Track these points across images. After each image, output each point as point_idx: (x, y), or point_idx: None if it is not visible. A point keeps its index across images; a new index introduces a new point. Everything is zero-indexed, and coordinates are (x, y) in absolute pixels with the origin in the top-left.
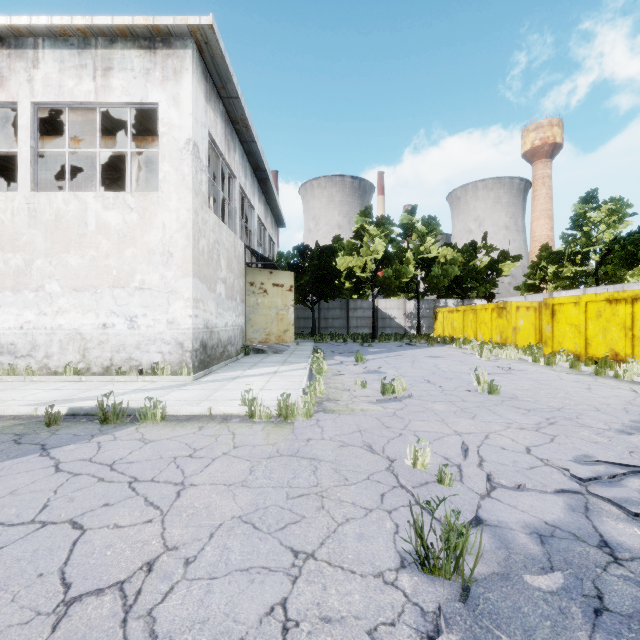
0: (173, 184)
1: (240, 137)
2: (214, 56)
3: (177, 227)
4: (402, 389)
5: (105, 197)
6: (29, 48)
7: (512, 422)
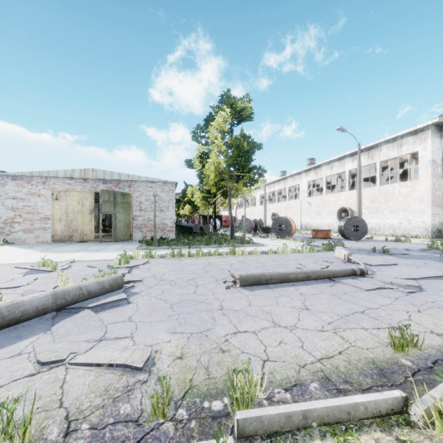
0: (423, 176)
1: None
2: (442, 123)
3: (425, 190)
4: None
5: (400, 184)
6: (379, 147)
7: None
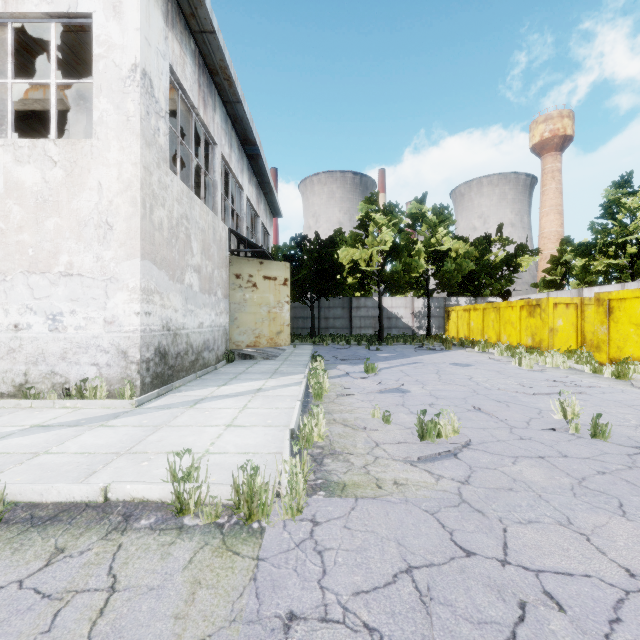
0: (113, 128)
1: (222, 95)
2: None
3: (118, 188)
4: (452, 430)
5: (17, 146)
6: None
7: None
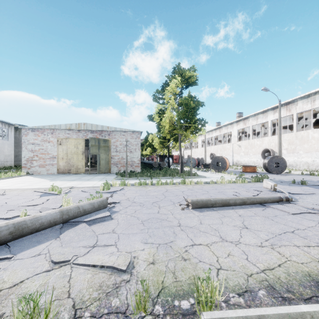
0: None
1: None
2: None
3: None
4: None
5: (313, 130)
6: (295, 102)
7: None
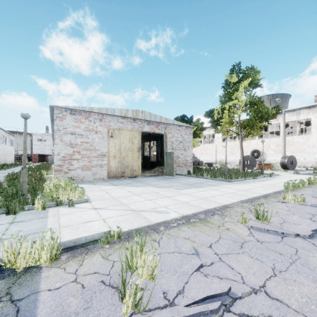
0: (315, 133)
1: None
2: None
3: (316, 141)
4: None
5: (298, 136)
6: (282, 113)
7: None
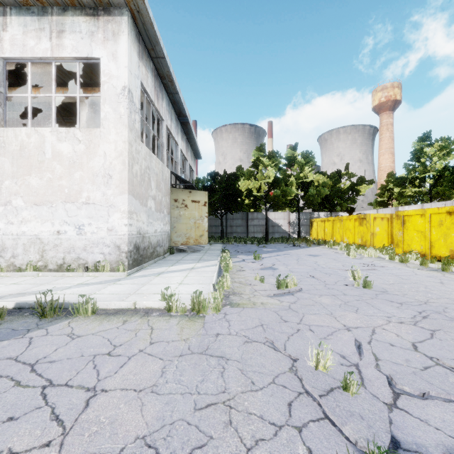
0: (112, 121)
1: (167, 89)
2: (145, 23)
3: (115, 155)
4: (293, 284)
5: (59, 132)
6: None
7: (391, 316)
